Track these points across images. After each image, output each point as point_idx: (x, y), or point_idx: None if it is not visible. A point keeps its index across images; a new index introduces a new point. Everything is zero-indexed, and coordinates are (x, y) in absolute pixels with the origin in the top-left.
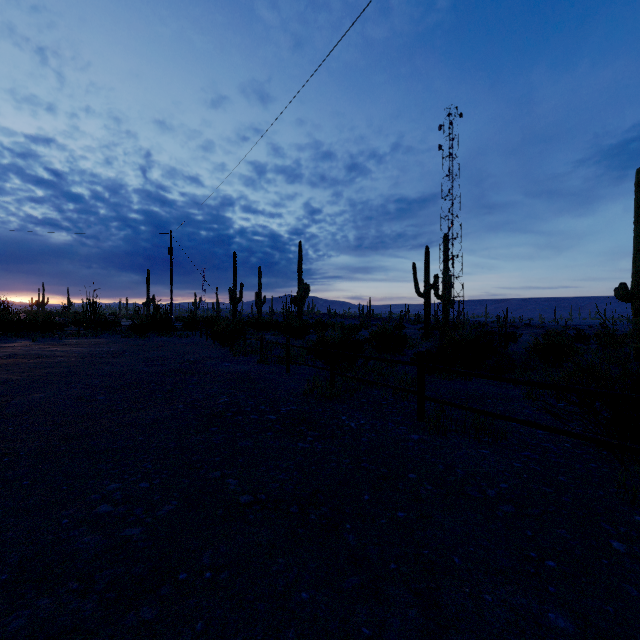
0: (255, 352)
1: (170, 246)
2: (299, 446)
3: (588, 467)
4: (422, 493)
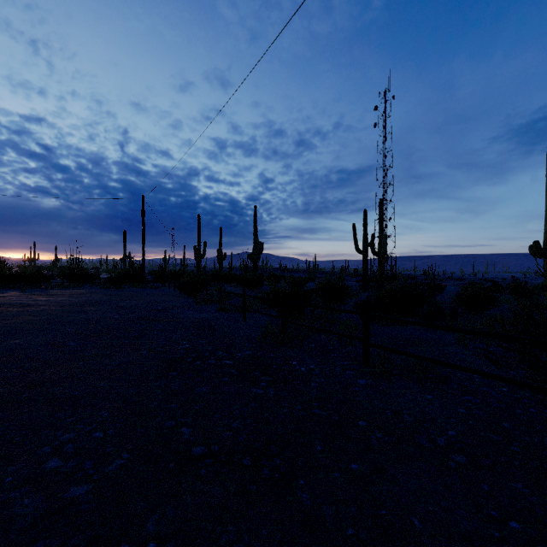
0: (216, 301)
1: (143, 209)
2: (253, 392)
3: (529, 412)
4: (373, 442)
